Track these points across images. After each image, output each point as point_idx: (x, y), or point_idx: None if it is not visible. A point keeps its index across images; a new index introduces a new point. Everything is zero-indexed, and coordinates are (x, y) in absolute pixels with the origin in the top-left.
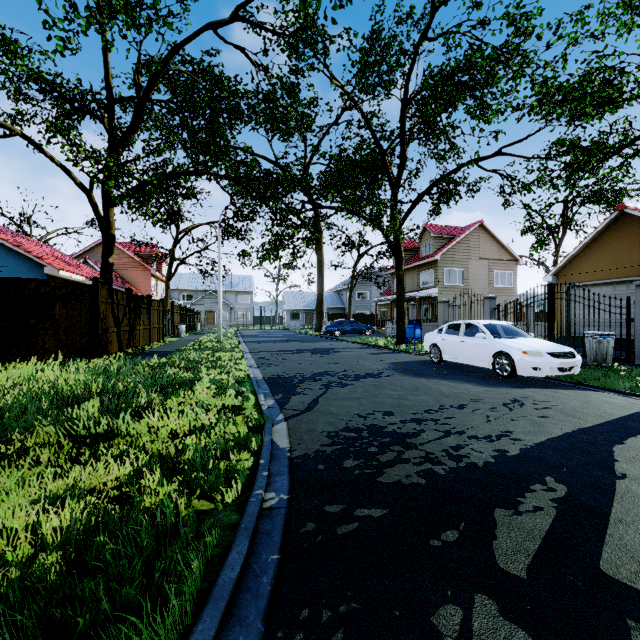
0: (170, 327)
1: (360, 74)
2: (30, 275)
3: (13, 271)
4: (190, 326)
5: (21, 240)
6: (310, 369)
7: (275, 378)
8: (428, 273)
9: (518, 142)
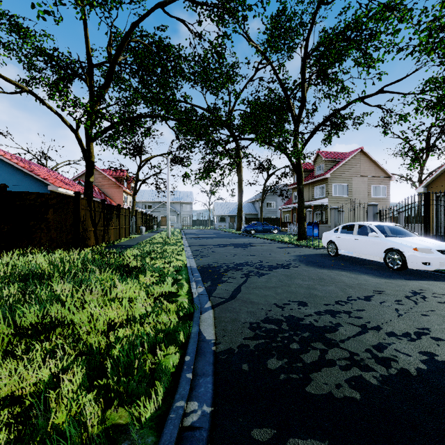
0: (134, 227)
1: (270, 38)
2: (39, 191)
3: (28, 188)
4: (149, 226)
5: (35, 167)
6: (233, 260)
7: (206, 267)
8: (320, 187)
9: (397, 81)
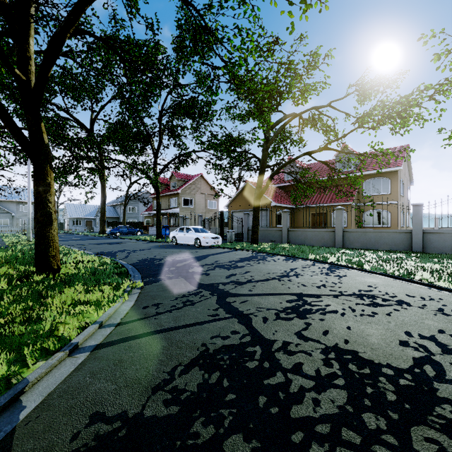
0: None
1: None
2: None
3: None
4: None
5: None
6: (116, 249)
7: (101, 252)
8: (174, 199)
9: None
